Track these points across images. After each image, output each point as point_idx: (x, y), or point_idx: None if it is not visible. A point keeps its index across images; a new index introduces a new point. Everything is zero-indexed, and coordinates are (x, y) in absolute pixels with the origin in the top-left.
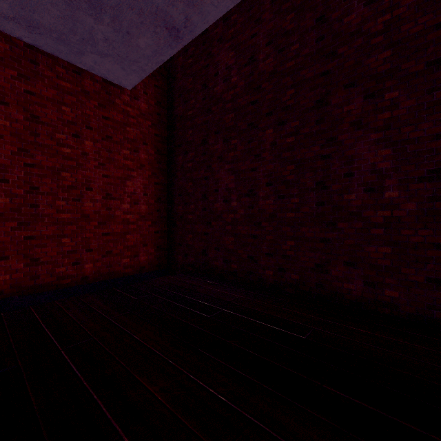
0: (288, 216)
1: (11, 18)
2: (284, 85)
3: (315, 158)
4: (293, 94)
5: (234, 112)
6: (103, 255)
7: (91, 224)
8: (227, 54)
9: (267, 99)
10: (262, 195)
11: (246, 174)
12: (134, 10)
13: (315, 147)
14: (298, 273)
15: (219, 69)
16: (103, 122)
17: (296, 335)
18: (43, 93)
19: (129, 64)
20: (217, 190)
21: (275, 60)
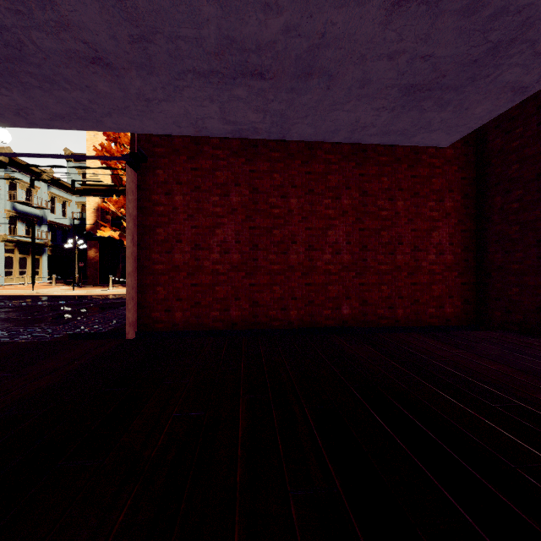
0: None
1: (373, 135)
2: None
3: None
4: None
5: None
6: (411, 303)
7: (402, 274)
8: None
9: None
10: None
11: None
12: (480, 93)
13: None
14: None
15: None
16: (411, 181)
17: None
18: (369, 172)
19: (455, 129)
20: None
21: None
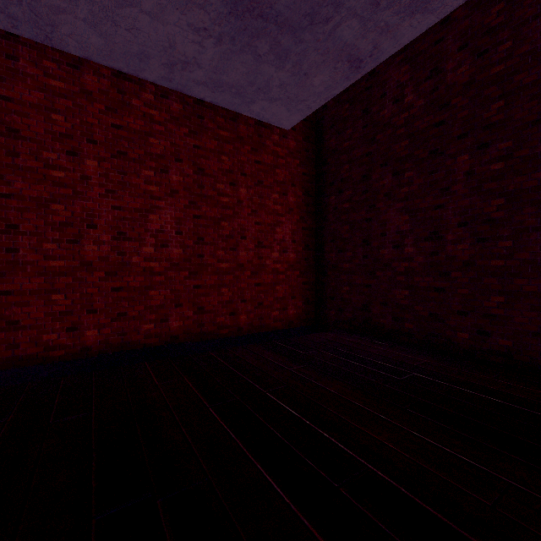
0: (493, 264)
1: (202, 83)
2: (488, 97)
3: (539, 188)
4: (501, 107)
5: (409, 139)
6: (255, 306)
7: (245, 274)
8: (398, 70)
9: (459, 118)
10: (451, 238)
11: (426, 213)
12: (319, 51)
13: (540, 173)
14: (509, 338)
15: (387, 89)
16: (255, 167)
17: (530, 411)
18: (207, 145)
19: (296, 104)
20: (384, 234)
21: (473, 68)
